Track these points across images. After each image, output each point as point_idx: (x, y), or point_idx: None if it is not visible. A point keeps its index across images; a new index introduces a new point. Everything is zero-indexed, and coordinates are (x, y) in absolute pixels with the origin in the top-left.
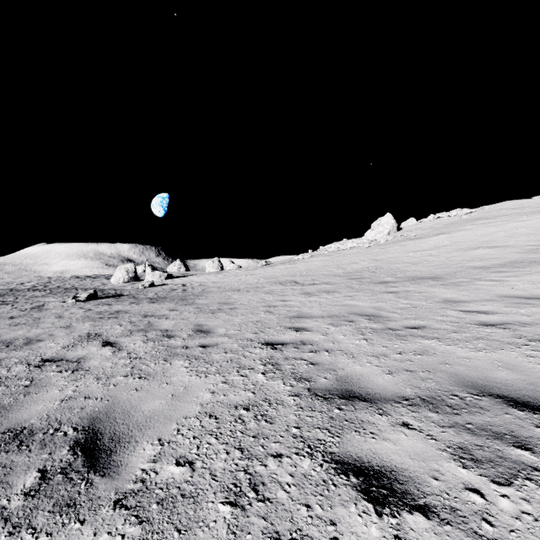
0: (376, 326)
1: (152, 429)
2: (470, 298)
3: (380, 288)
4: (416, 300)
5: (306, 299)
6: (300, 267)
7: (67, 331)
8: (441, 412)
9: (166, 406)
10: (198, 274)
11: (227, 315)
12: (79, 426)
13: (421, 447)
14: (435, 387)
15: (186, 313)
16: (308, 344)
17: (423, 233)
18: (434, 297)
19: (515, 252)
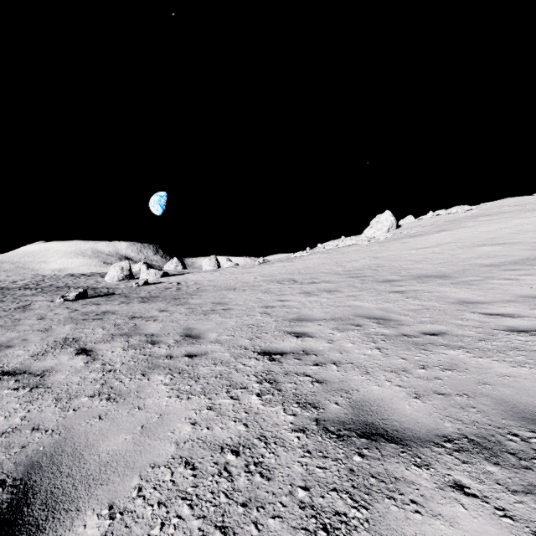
0: (388, 331)
1: (104, 487)
2: (487, 298)
3: (385, 288)
4: (427, 301)
5: (306, 298)
6: (298, 265)
7: (44, 335)
8: (504, 463)
9: (131, 445)
10: (194, 272)
11: (220, 316)
12: (9, 478)
13: (494, 534)
14: (483, 420)
15: (177, 314)
16: (311, 354)
17: (423, 230)
18: (446, 297)
19: (524, 249)
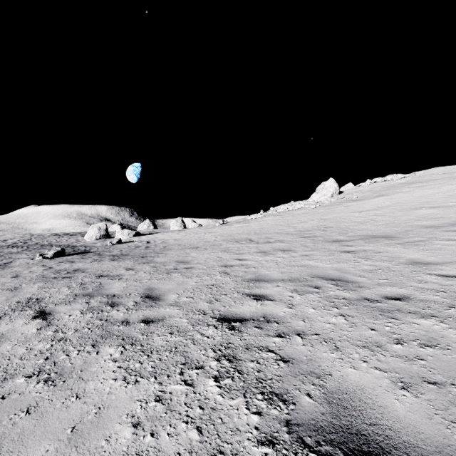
0: (348, 294)
1: None
2: (438, 259)
3: (336, 247)
4: (379, 261)
5: (263, 258)
6: (254, 226)
7: (10, 294)
8: None
9: None
10: (163, 232)
11: (182, 276)
12: None
13: None
14: None
15: (141, 273)
16: (273, 322)
17: (363, 195)
18: (397, 257)
19: None
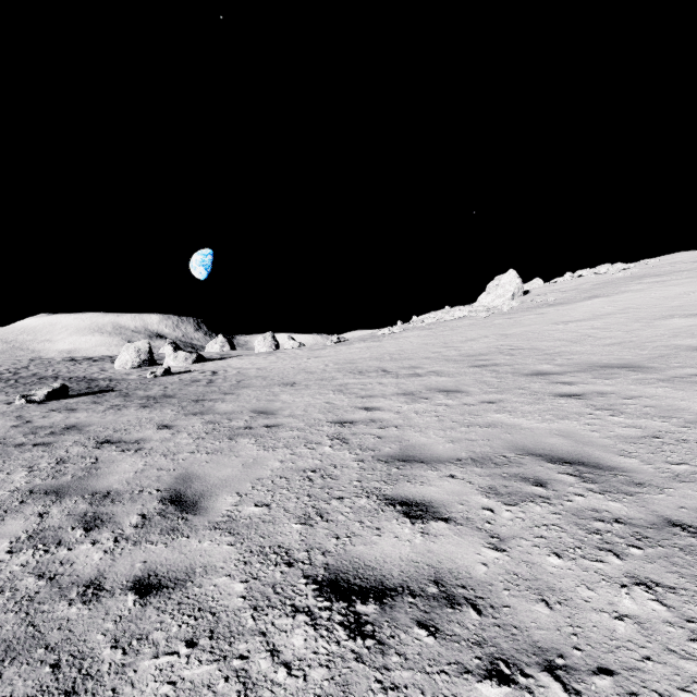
0: (622, 507)
1: None
2: None
3: (543, 386)
4: (643, 417)
5: (410, 406)
6: (389, 346)
7: None
8: None
9: None
10: (242, 355)
11: (256, 444)
12: None
13: None
14: None
15: (183, 436)
16: (463, 604)
17: (565, 296)
18: (675, 409)
19: None
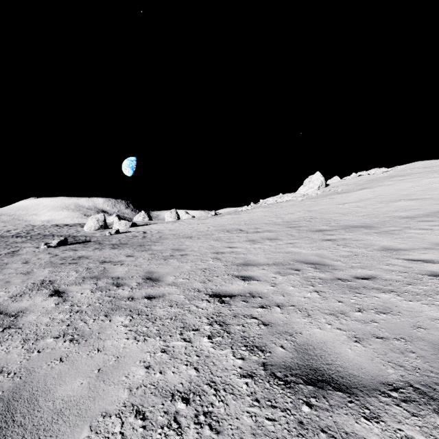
0: (324, 275)
1: None
2: (408, 246)
3: (319, 236)
4: (355, 248)
5: (251, 245)
6: (244, 217)
7: (25, 277)
8: None
9: (86, 390)
10: (158, 223)
11: (178, 261)
12: None
13: None
14: (424, 367)
15: (141, 259)
16: (257, 297)
17: (348, 188)
18: (372, 245)
19: (434, 204)
